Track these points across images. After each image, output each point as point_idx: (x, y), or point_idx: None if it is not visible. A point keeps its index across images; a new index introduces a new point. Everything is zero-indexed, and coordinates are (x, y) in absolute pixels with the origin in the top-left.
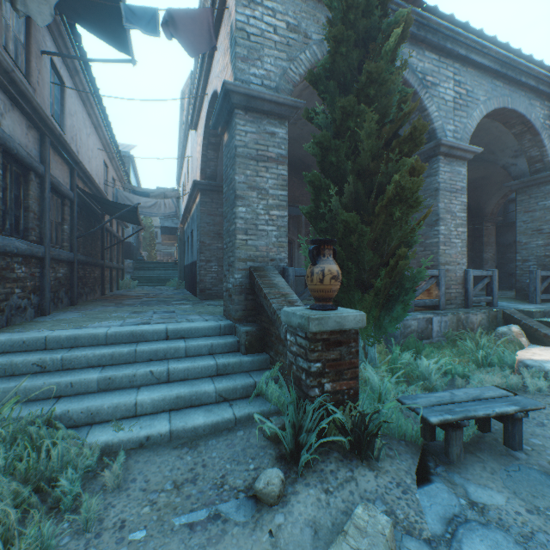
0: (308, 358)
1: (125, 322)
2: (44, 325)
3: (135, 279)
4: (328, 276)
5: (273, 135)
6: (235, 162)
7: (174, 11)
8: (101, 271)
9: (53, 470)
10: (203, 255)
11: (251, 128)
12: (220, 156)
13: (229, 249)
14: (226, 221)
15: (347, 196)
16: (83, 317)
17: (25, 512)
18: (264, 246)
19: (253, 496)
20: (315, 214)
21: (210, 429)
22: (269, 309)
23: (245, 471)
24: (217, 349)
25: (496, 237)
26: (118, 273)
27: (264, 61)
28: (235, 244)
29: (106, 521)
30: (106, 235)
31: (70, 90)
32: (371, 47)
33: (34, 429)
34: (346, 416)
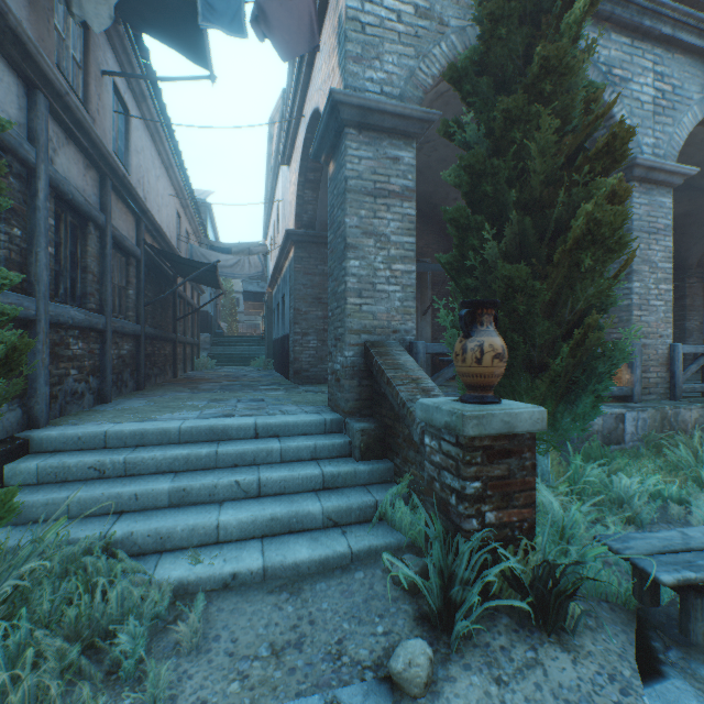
0: (460, 474)
1: (203, 414)
2: (104, 416)
3: (213, 357)
4: (489, 354)
5: (396, 161)
6: (344, 200)
7: (265, 3)
8: (173, 347)
9: (111, 618)
10: (298, 326)
11: (366, 152)
12: (320, 197)
13: (335, 318)
14: (332, 280)
15: (509, 239)
16: (151, 406)
17: (75, 677)
18: (384, 312)
19: (387, 678)
20: (459, 266)
21: (316, 566)
22: (395, 400)
23: (370, 635)
24: (322, 452)
25: (703, 299)
26: (192, 350)
27: (384, 60)
28: (344, 310)
29: (181, 700)
30: (178, 303)
31: (135, 121)
32: (545, 22)
33: (89, 557)
34: (519, 562)
